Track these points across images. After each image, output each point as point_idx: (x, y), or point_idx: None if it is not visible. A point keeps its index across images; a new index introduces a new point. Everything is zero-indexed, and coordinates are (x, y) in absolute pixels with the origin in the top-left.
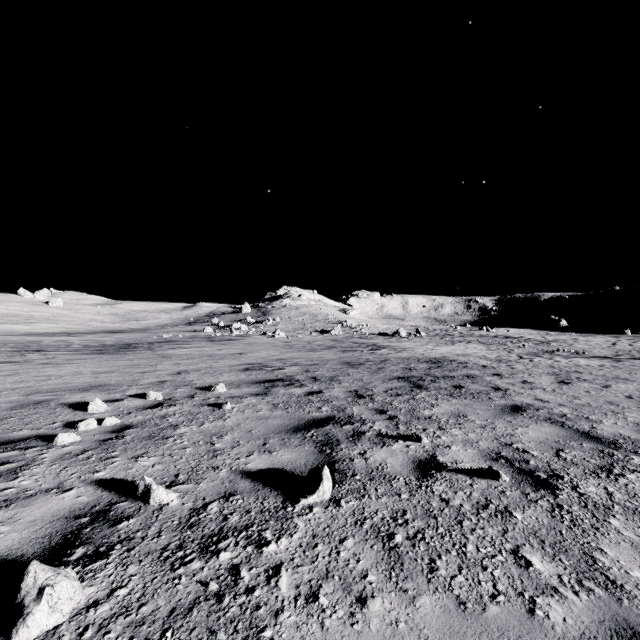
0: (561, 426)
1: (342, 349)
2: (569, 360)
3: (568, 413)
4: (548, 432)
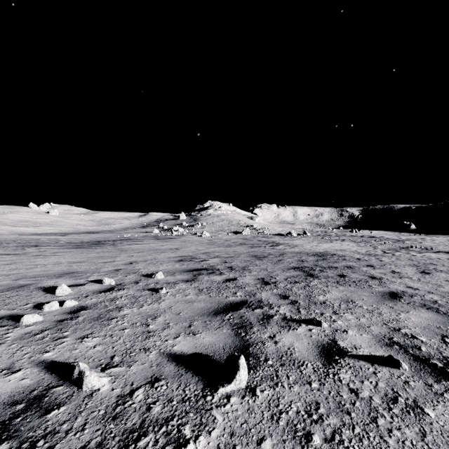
0: (437, 312)
1: (250, 245)
2: (422, 254)
3: (438, 300)
4: (428, 318)
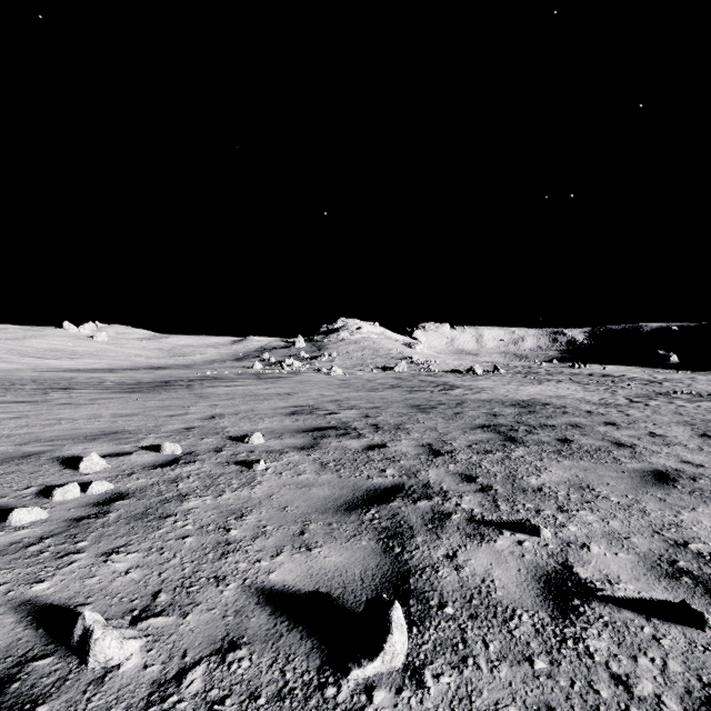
0: None
1: (408, 389)
2: (696, 405)
3: None
4: None
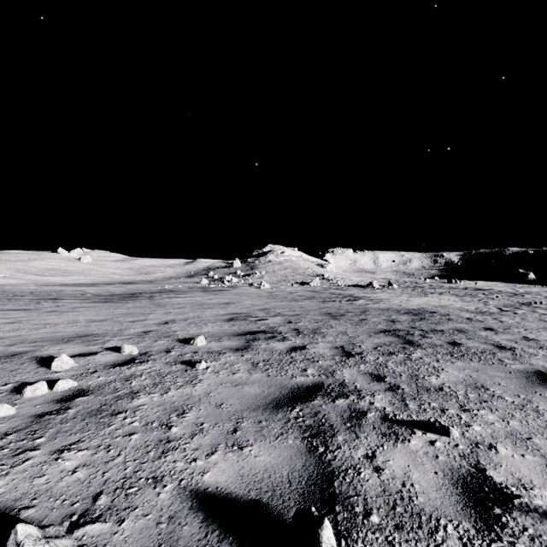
0: None
1: (321, 299)
2: None
3: None
4: None
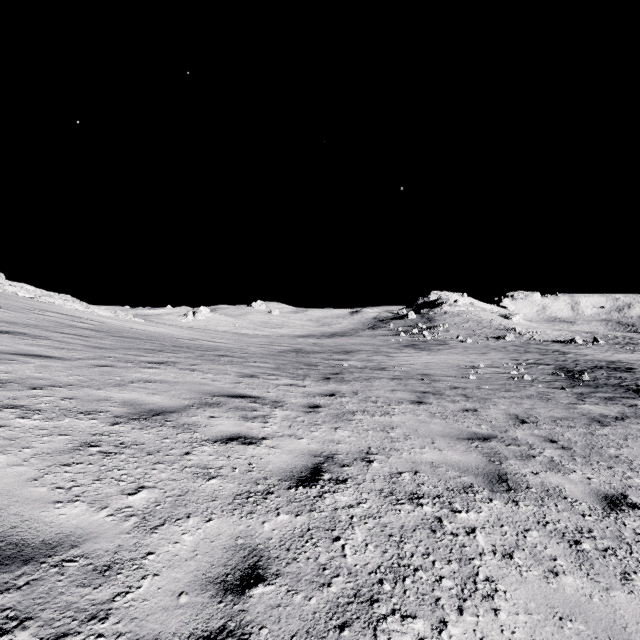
0: None
1: (538, 353)
2: None
3: None
4: None
